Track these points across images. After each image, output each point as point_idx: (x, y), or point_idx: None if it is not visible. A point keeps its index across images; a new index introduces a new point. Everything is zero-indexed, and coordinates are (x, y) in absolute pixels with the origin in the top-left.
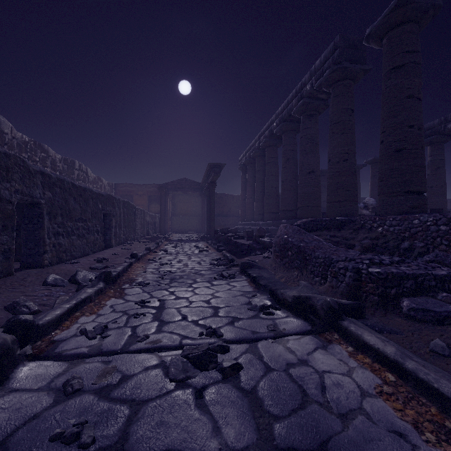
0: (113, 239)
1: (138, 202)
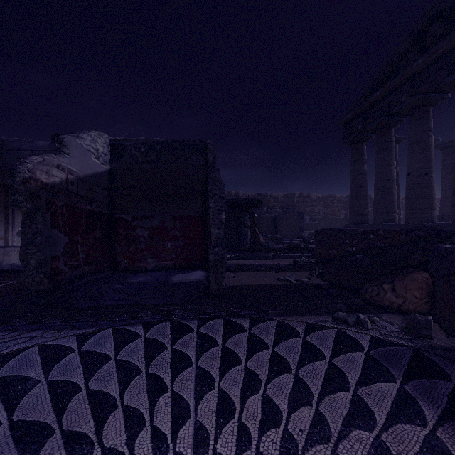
0: None
1: None
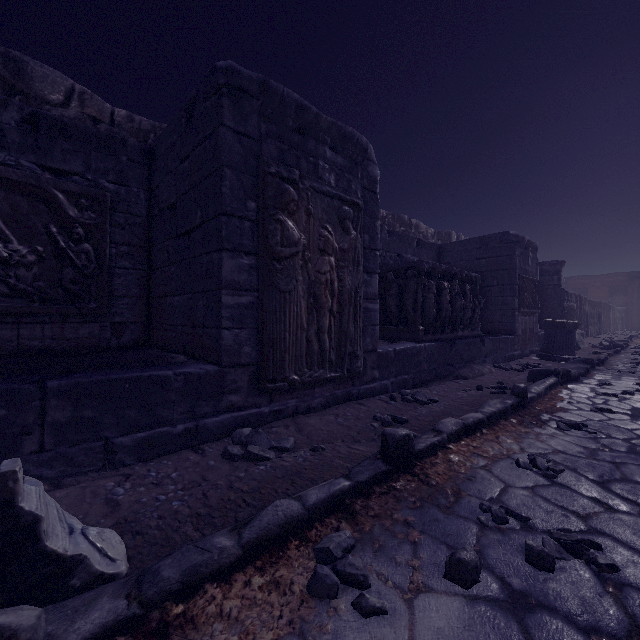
0: (601, 330)
1: (594, 295)
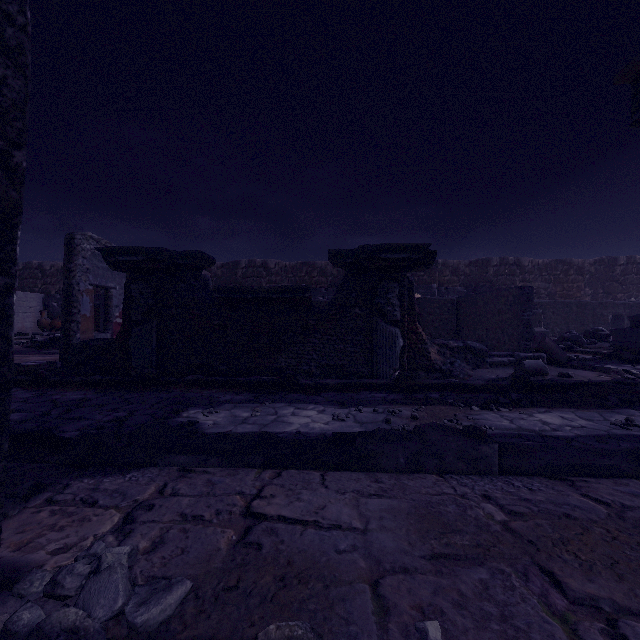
0: None
1: None
